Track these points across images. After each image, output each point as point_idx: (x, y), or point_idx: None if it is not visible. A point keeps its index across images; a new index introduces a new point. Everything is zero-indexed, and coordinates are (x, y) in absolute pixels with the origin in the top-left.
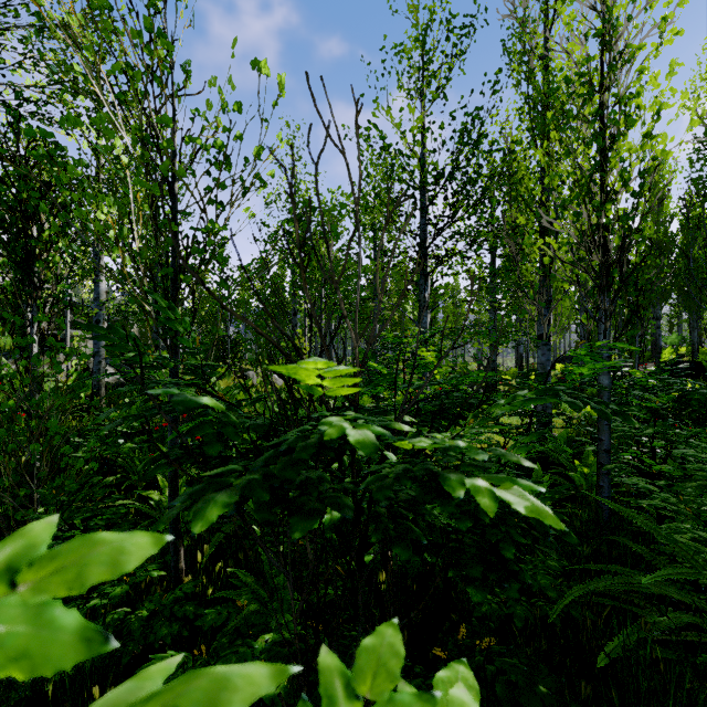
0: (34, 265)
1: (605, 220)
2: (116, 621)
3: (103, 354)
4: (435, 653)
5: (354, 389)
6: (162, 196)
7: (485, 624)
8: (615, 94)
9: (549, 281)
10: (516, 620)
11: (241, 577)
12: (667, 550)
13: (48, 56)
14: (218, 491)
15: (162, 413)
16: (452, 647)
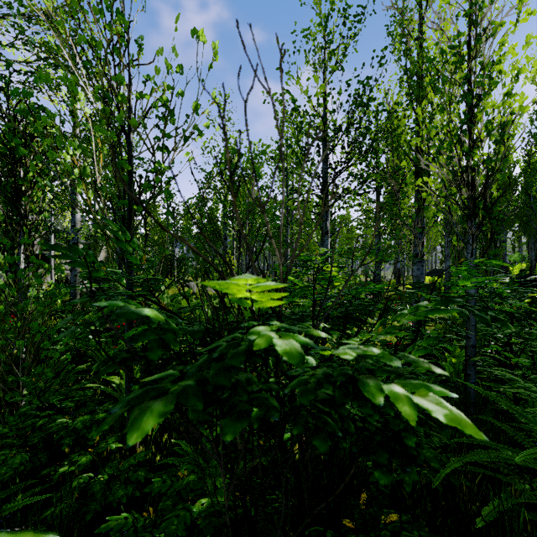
0: (21, 199)
1: (473, 162)
2: (82, 485)
3: (78, 269)
4: (345, 524)
5: (279, 302)
6: (120, 143)
7: (381, 490)
8: (481, 62)
9: (423, 212)
10: (405, 485)
11: (183, 447)
12: (526, 427)
13: (35, 40)
14: (155, 398)
15: (109, 323)
16: (358, 516)
